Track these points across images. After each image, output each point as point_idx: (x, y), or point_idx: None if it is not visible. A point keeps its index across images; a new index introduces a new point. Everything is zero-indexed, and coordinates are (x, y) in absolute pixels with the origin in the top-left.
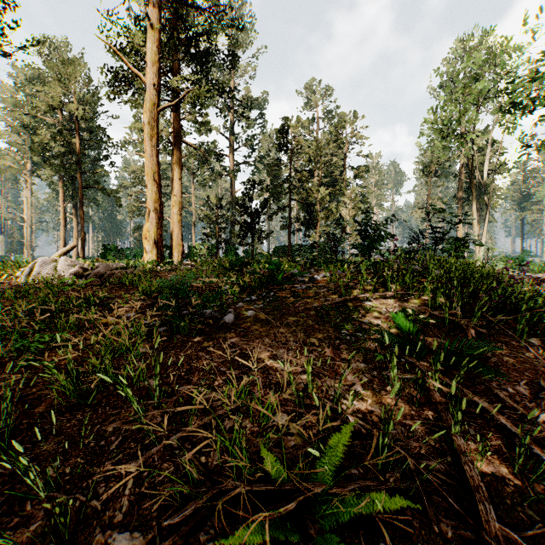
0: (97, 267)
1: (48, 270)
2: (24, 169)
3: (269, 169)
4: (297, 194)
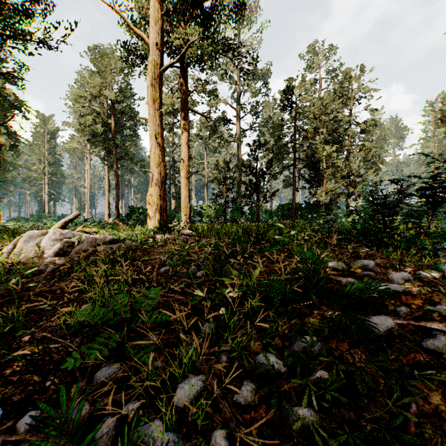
0: (82, 242)
1: (32, 246)
2: (85, 149)
3: (273, 131)
4: (302, 152)
